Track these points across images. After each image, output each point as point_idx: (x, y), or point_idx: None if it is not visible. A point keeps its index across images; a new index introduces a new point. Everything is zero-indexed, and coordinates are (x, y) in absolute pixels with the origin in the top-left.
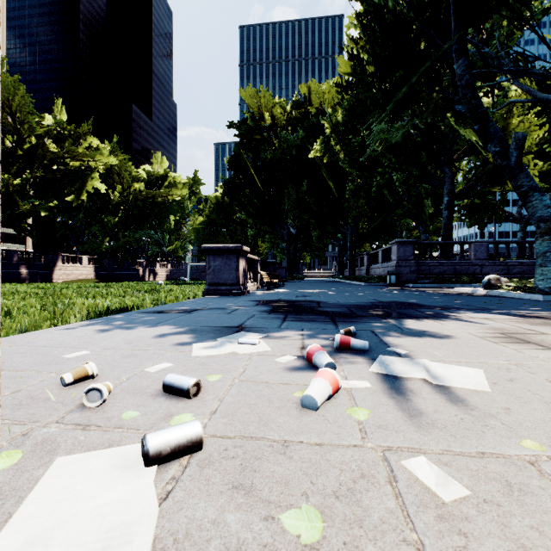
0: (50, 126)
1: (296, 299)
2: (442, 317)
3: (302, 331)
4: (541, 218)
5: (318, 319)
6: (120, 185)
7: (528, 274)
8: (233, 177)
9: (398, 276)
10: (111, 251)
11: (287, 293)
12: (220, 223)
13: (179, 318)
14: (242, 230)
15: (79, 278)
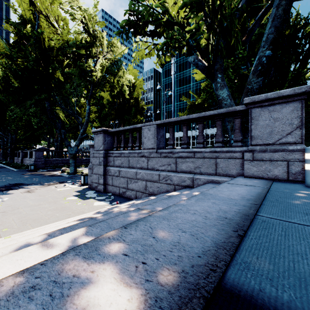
0: None
1: None
2: (22, 188)
3: None
4: (70, 153)
5: None
6: None
7: (88, 163)
8: None
9: (35, 166)
10: None
11: None
12: None
13: None
14: None
15: None
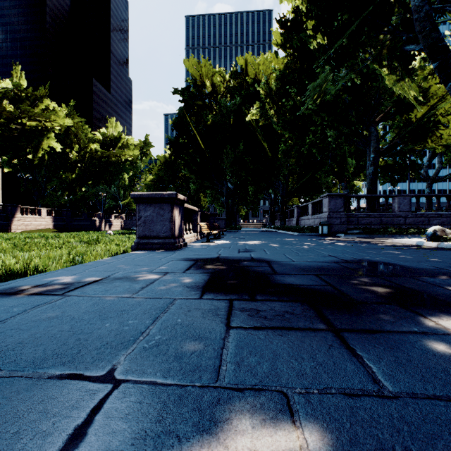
0: (6, 87)
1: (239, 255)
2: None
3: (295, 430)
4: None
5: (297, 320)
6: (78, 145)
7: (446, 225)
8: (178, 138)
9: (329, 227)
10: (69, 204)
11: (227, 245)
12: (168, 180)
13: (17, 316)
14: (187, 186)
15: (38, 228)
